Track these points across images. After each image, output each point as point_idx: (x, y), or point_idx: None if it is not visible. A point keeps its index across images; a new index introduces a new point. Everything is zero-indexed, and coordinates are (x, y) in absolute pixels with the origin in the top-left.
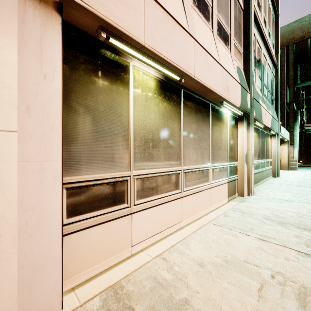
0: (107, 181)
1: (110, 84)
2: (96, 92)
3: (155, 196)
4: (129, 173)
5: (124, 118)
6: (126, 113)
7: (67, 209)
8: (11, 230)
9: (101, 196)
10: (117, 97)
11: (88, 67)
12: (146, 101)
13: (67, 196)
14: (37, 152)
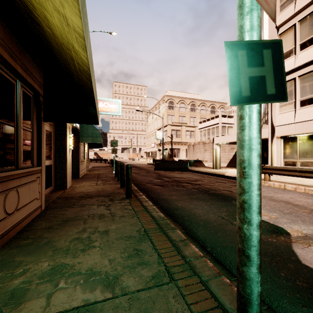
0: (291, 161)
1: (292, 143)
2: (289, 145)
3: (307, 167)
4: (297, 160)
5: (296, 148)
6: (296, 147)
7: (284, 164)
8: (274, 164)
9: (290, 164)
10: (294, 145)
11: (287, 142)
12: (303, 143)
13: (284, 162)
14: (278, 156)
